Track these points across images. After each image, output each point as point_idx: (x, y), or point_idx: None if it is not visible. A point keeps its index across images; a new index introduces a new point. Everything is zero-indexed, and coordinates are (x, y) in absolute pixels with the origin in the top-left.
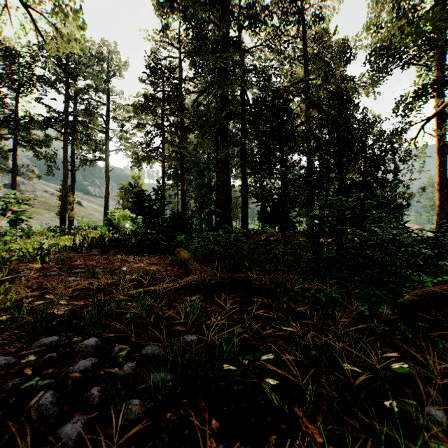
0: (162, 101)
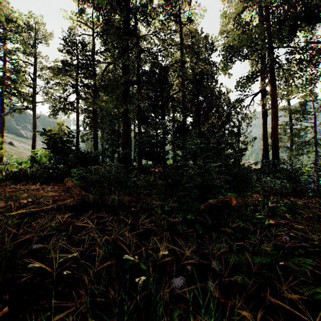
0: (76, 67)
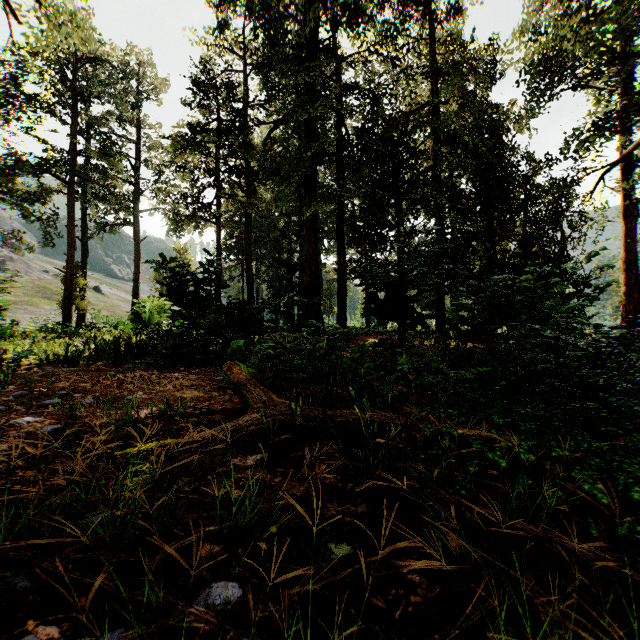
0: (216, 133)
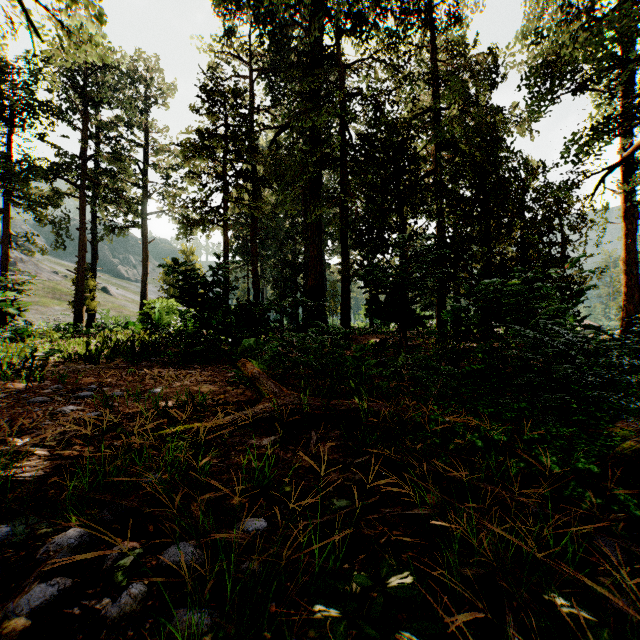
0: (223, 139)
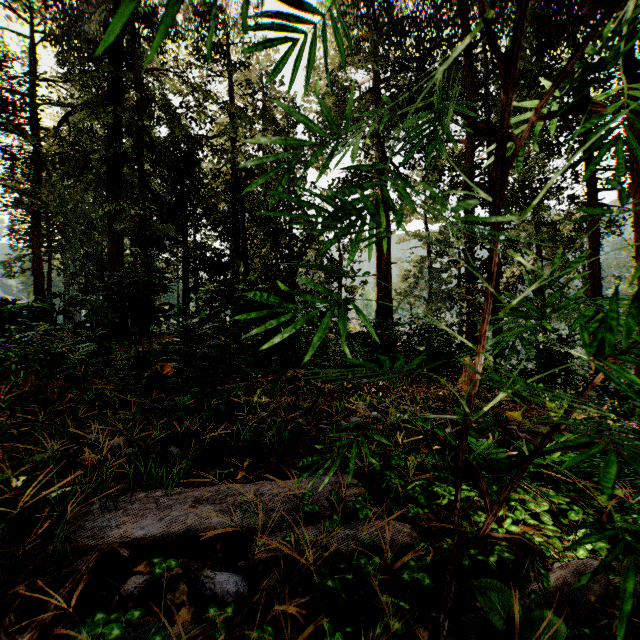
0: None
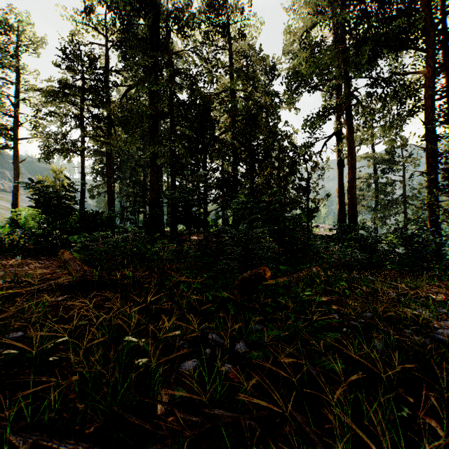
0: (80, 90)
